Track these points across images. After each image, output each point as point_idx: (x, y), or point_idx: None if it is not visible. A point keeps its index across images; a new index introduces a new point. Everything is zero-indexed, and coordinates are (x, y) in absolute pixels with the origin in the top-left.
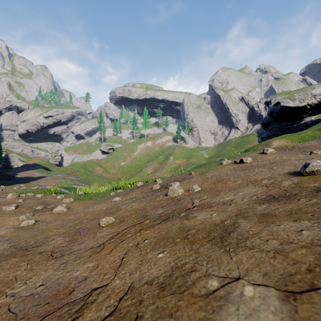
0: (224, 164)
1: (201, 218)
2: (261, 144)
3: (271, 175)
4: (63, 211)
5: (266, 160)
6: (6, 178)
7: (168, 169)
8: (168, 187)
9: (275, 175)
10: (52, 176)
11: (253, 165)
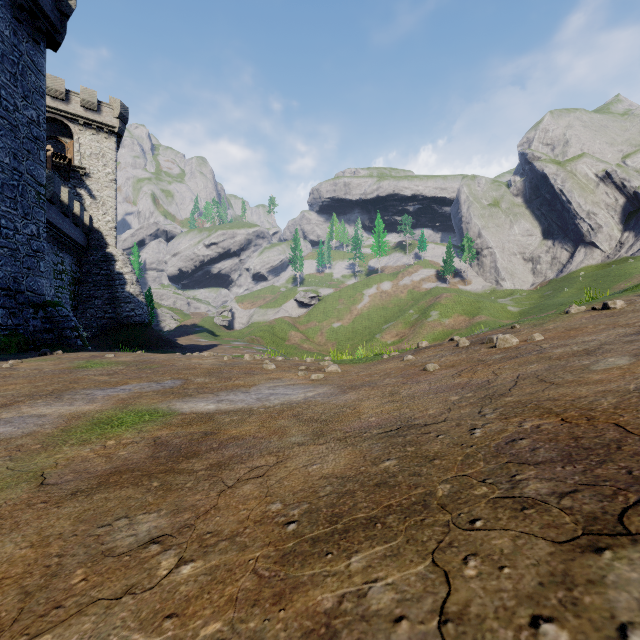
0: (572, 313)
1: (559, 351)
2: None
3: None
4: (338, 371)
5: None
6: (169, 345)
7: (427, 337)
8: (496, 337)
9: None
10: (228, 344)
11: (626, 310)
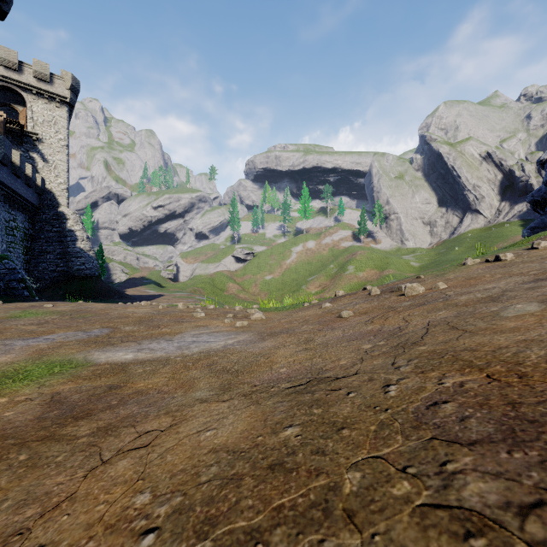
0: (469, 265)
1: (464, 298)
2: (528, 240)
3: (541, 268)
4: (262, 318)
5: (535, 256)
6: (117, 295)
7: (345, 287)
8: (405, 285)
9: (546, 267)
10: (172, 294)
11: (516, 262)
